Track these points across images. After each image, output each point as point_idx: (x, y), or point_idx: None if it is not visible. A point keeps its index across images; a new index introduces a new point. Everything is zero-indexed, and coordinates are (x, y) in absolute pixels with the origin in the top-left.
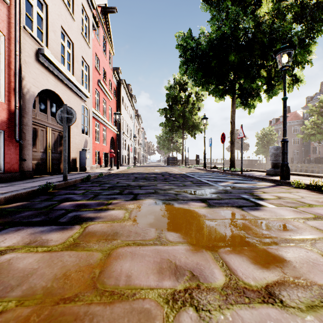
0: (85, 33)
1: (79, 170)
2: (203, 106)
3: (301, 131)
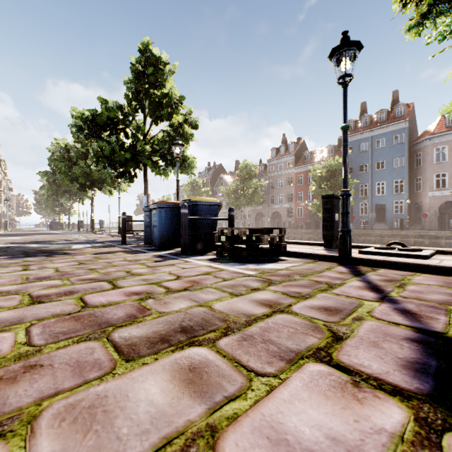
0: None
1: None
2: None
3: None
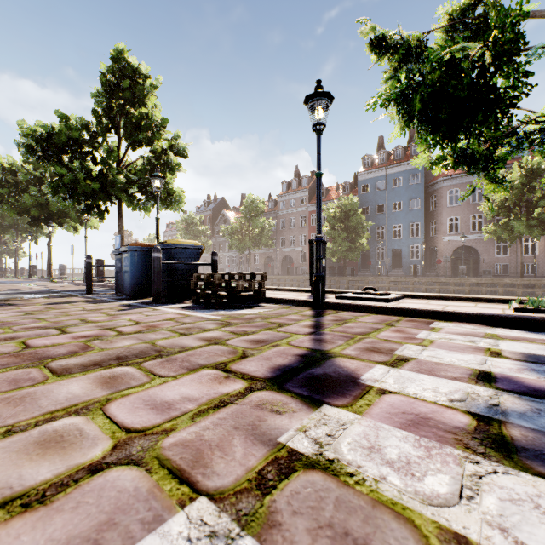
0: None
1: None
2: None
3: None
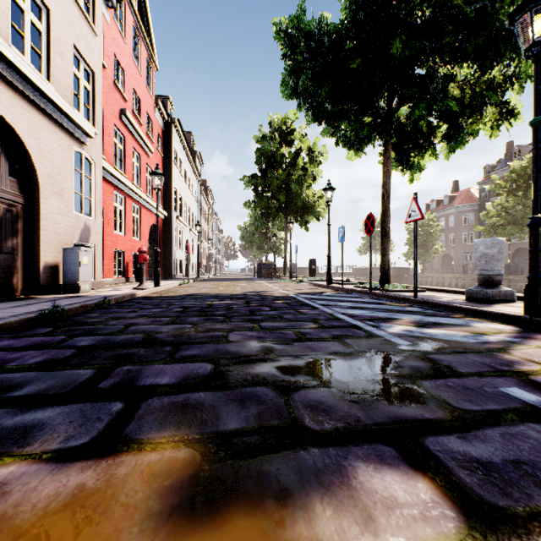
0: (84, 0)
1: (64, 290)
2: (320, 174)
3: (476, 221)
